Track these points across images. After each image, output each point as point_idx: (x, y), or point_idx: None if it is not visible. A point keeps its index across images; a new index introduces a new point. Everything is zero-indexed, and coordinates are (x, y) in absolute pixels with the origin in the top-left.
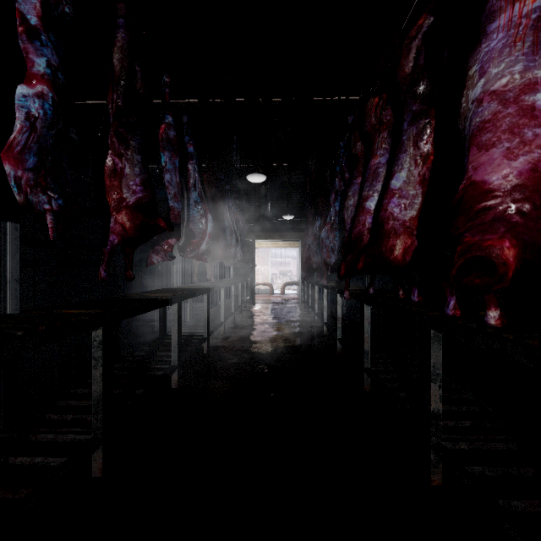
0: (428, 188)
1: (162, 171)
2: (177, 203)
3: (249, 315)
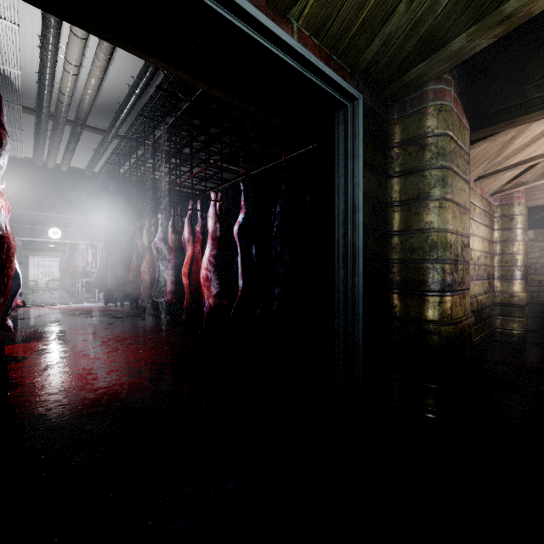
0: None
1: None
2: None
3: (29, 293)
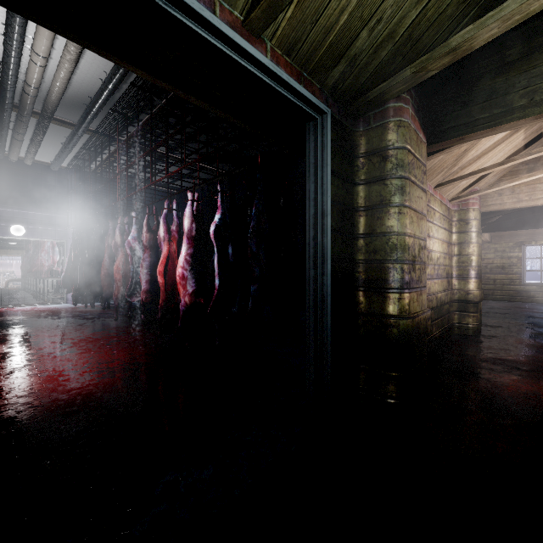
0: None
1: None
2: None
3: None
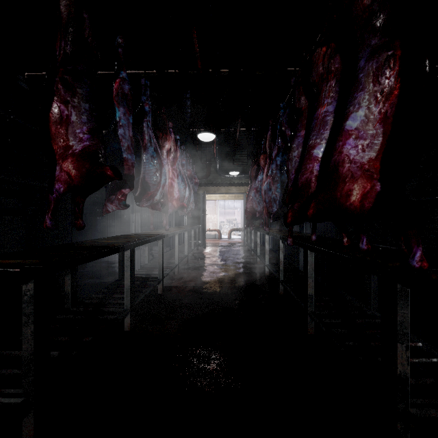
0: (389, 128)
1: (117, 125)
2: (131, 155)
3: (201, 257)
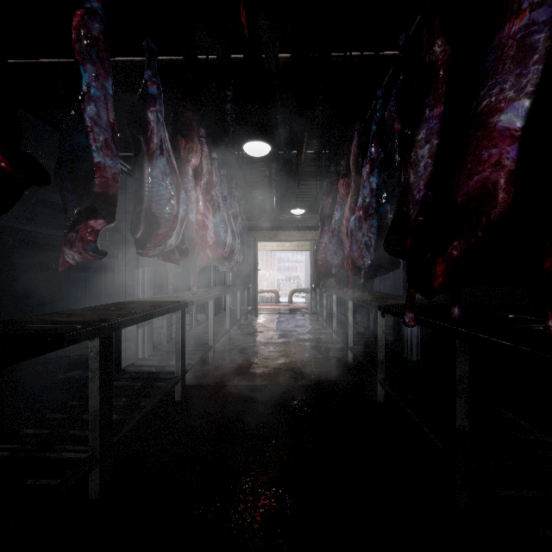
0: None
1: (83, 98)
2: (111, 157)
3: (250, 331)
